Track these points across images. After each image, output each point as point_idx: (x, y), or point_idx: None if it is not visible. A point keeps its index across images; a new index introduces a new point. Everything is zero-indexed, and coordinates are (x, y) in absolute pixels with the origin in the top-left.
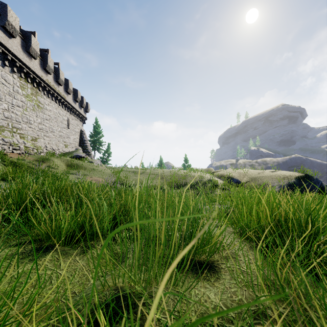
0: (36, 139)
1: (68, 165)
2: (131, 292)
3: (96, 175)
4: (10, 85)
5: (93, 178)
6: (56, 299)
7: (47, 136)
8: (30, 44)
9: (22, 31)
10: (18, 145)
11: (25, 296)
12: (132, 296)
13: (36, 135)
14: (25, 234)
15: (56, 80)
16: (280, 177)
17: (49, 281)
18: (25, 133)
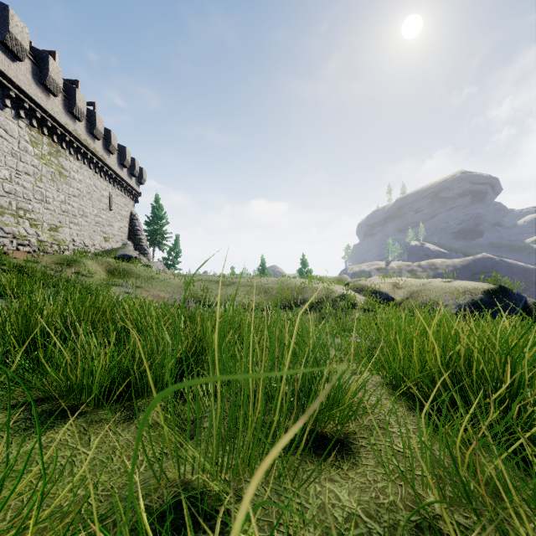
0: (57, 228)
1: (109, 271)
2: (204, 491)
3: (156, 287)
4: (14, 138)
5: (151, 292)
6: (80, 500)
7: (75, 223)
8: (47, 72)
9: (33, 51)
10: (27, 238)
11: (26, 496)
12: (205, 499)
13: (57, 221)
14: (33, 387)
15: (91, 131)
16: (459, 290)
17: (69, 468)
18: (39, 218)
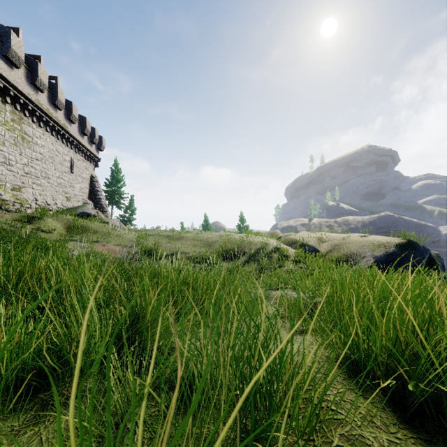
0: (20, 189)
1: (69, 227)
2: None
3: (112, 242)
4: None
5: (107, 246)
6: None
7: (38, 183)
8: (9, 45)
9: None
10: None
11: None
12: None
13: (20, 182)
14: None
15: (53, 102)
16: (374, 243)
17: None
18: (2, 178)
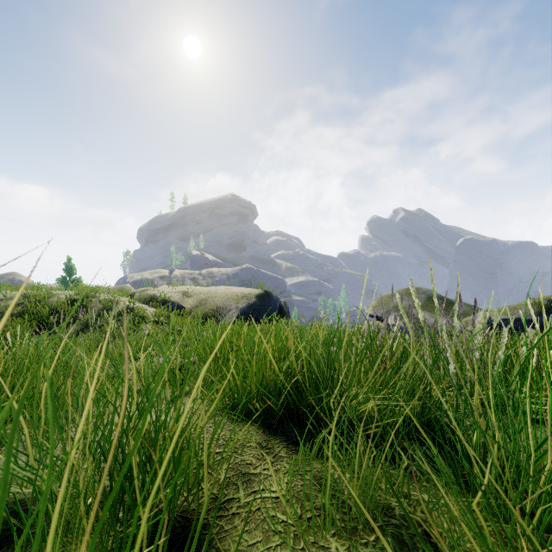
0: None
1: None
2: None
3: None
4: None
5: None
6: None
7: None
8: None
9: None
10: None
11: None
12: None
13: None
14: None
15: None
16: (239, 296)
17: None
18: None
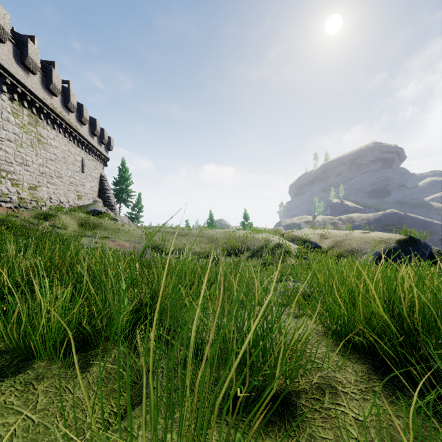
0: (36, 188)
1: (81, 224)
2: None
3: (121, 238)
4: None
5: (117, 242)
6: None
7: (52, 183)
8: (26, 53)
9: (14, 35)
10: (9, 195)
11: None
12: None
13: (36, 181)
14: None
15: (66, 105)
16: (375, 240)
17: (7, 440)
18: (20, 178)
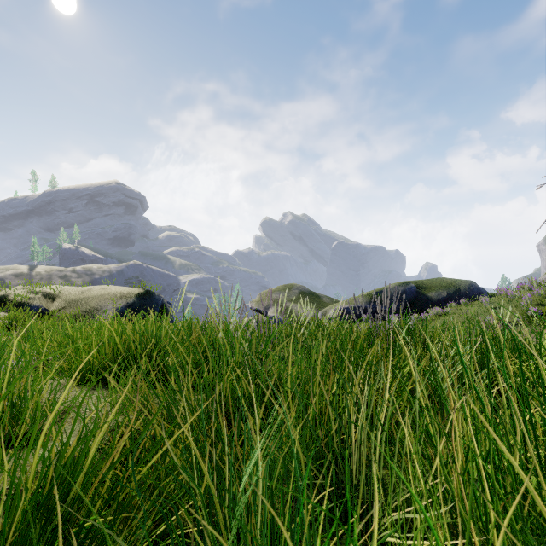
0: None
1: None
2: None
3: None
4: None
5: None
6: None
7: None
8: None
9: None
10: None
11: None
12: None
13: None
14: None
15: None
16: (117, 295)
17: None
18: None
